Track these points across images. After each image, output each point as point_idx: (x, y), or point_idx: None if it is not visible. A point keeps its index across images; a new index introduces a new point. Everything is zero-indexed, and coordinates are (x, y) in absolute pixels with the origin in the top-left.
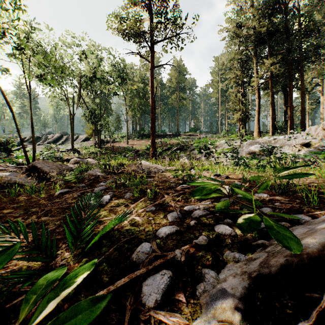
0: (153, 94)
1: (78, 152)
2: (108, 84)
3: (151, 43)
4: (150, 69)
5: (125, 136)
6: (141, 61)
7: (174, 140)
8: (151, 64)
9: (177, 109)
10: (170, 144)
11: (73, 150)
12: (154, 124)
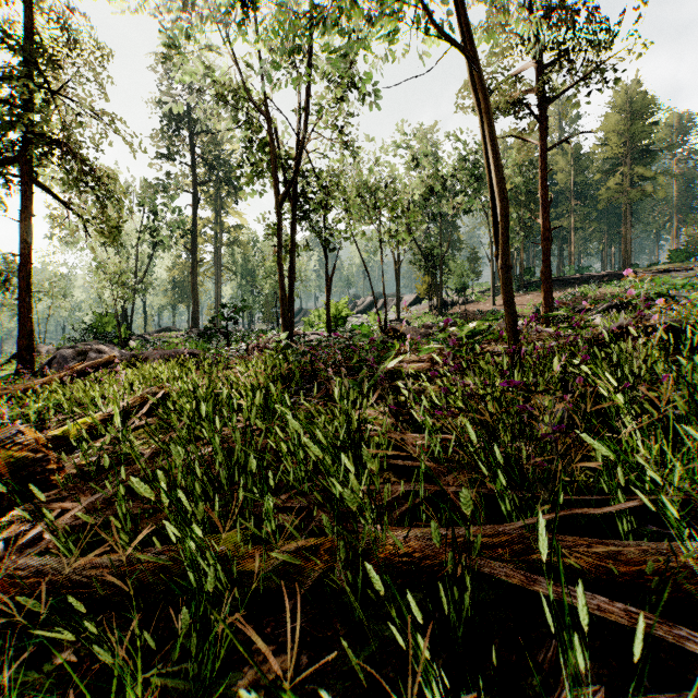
0: (546, 203)
1: (407, 323)
2: (456, 194)
3: (542, 105)
4: (540, 157)
5: (489, 289)
6: (522, 142)
7: (610, 289)
8: (543, 145)
9: (626, 211)
10: (597, 298)
11: (400, 320)
12: (548, 261)
